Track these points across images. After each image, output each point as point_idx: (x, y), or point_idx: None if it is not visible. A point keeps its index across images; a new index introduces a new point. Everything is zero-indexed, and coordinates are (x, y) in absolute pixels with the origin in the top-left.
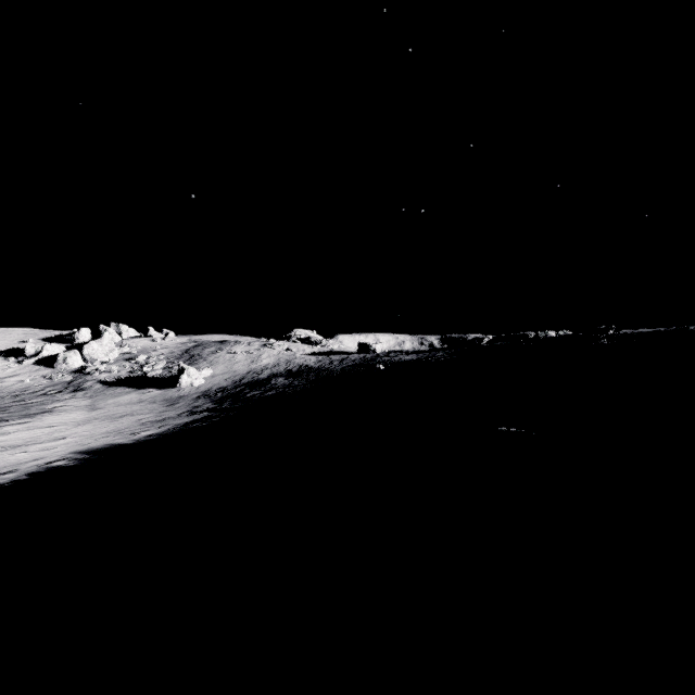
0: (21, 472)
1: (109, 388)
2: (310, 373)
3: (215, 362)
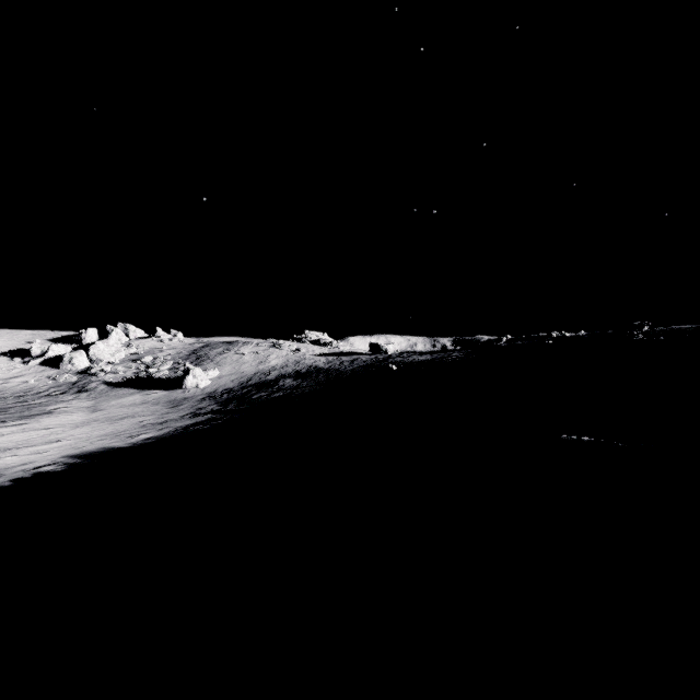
0: (5, 478)
1: (113, 389)
2: (319, 373)
3: (222, 362)
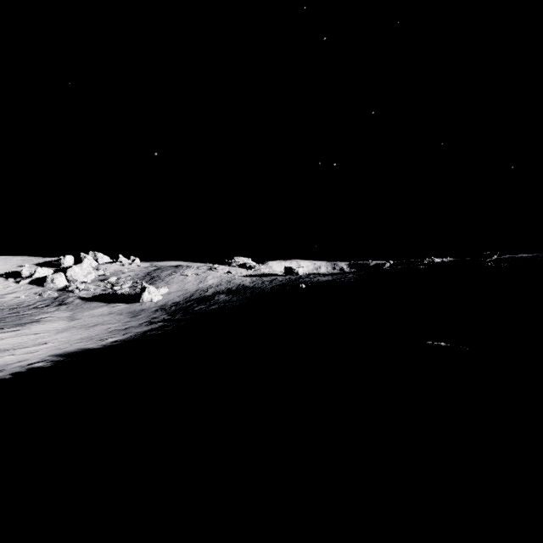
0: (6, 372)
1: (86, 302)
2: (245, 290)
3: (171, 282)
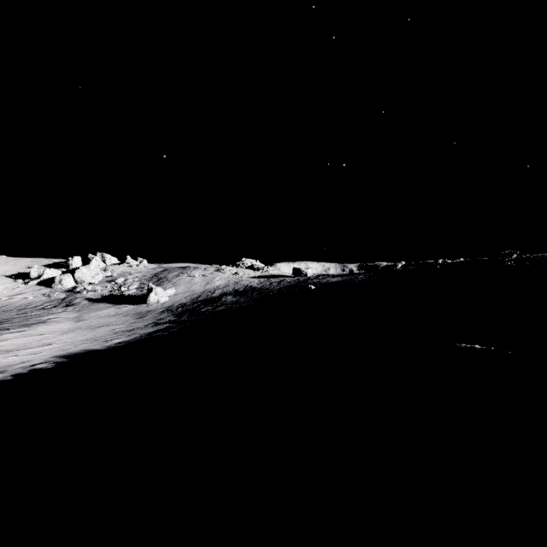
0: (8, 373)
1: (93, 303)
2: (253, 292)
3: (178, 283)
